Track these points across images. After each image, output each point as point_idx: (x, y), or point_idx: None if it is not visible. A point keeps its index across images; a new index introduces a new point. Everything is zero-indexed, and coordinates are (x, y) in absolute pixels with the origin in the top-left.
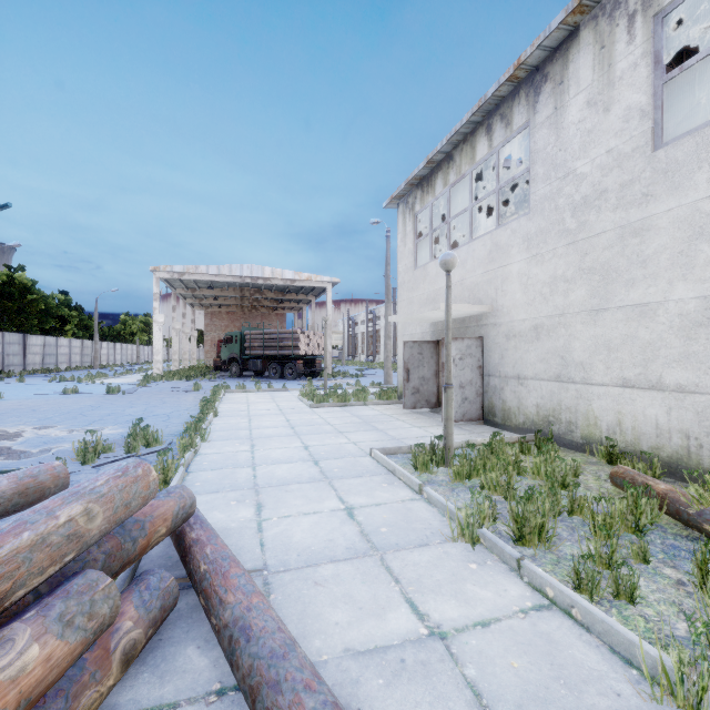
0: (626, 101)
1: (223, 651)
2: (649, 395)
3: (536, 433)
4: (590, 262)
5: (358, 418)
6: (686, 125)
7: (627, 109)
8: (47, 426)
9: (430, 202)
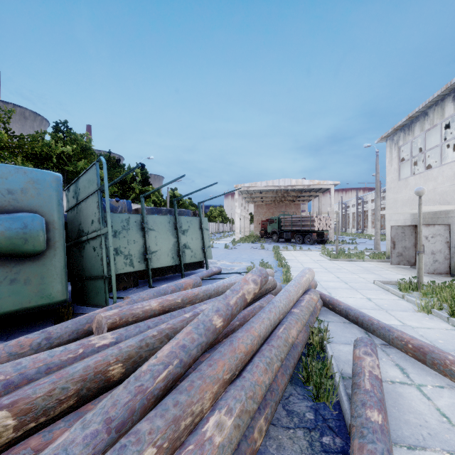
0: None
1: (342, 315)
2: None
3: None
4: None
5: (361, 268)
6: None
7: None
8: (220, 260)
9: (410, 140)
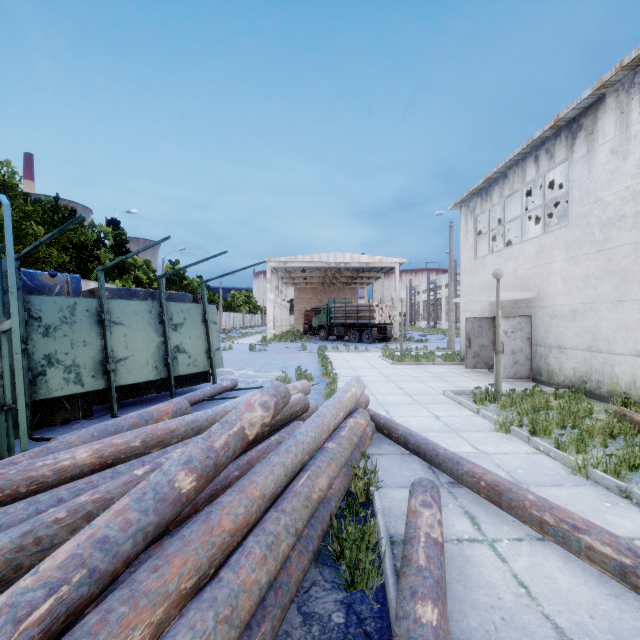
0: (638, 154)
1: (400, 443)
2: None
3: (569, 387)
4: (613, 266)
5: (431, 373)
6: None
7: (639, 160)
8: (240, 369)
9: (488, 208)
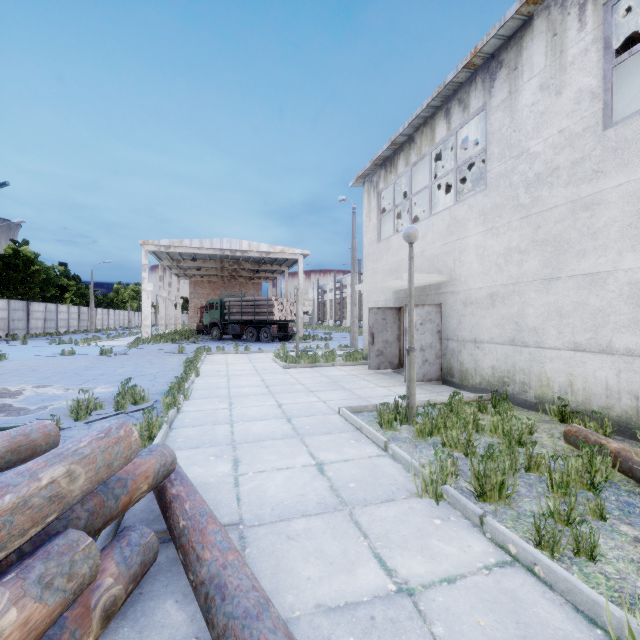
0: (577, 84)
1: (199, 607)
2: (599, 358)
3: (492, 393)
4: (543, 234)
5: (327, 378)
6: (630, 108)
7: (578, 91)
8: (45, 385)
9: (393, 180)
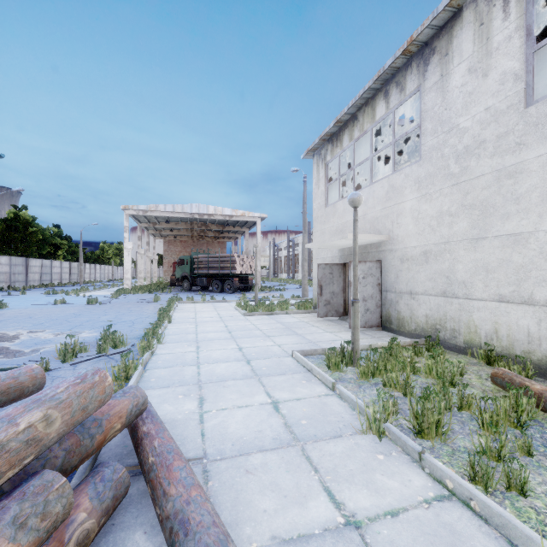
0: (501, 67)
1: (165, 540)
2: (522, 309)
3: (426, 338)
4: (471, 199)
5: (282, 325)
6: (545, 90)
7: (502, 74)
8: (39, 330)
9: (339, 153)
